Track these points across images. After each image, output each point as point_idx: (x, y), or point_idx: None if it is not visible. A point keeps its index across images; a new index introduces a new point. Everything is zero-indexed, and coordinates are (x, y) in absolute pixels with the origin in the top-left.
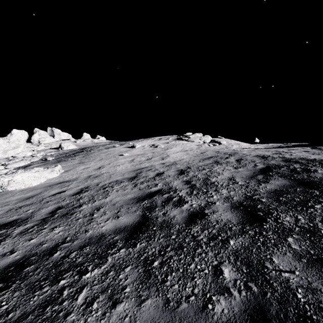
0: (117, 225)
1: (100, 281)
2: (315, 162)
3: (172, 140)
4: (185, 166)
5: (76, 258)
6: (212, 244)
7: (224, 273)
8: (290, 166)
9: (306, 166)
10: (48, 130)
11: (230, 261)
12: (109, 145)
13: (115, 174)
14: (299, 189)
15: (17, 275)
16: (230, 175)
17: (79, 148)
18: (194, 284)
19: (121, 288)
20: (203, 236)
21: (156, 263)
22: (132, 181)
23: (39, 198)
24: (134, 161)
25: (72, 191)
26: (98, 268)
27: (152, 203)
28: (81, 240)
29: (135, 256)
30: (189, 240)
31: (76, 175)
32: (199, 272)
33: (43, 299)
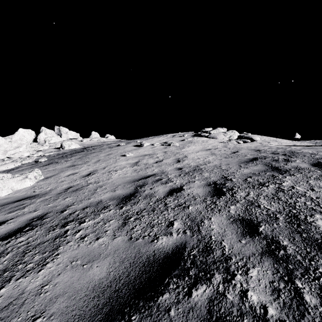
0: None
1: None
2: None
3: (189, 136)
4: (218, 175)
5: None
6: None
7: None
8: None
9: None
10: (55, 129)
11: None
12: (115, 143)
13: (103, 187)
14: None
15: None
16: None
17: (82, 147)
18: None
19: None
20: None
21: None
22: (124, 207)
23: None
24: (138, 164)
25: (14, 223)
26: None
27: None
28: None
29: None
30: None
31: (54, 185)
32: None
33: None
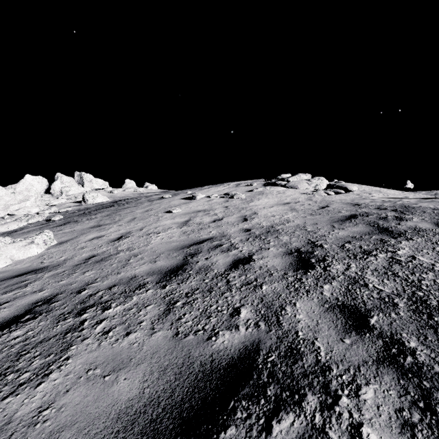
0: None
1: None
2: None
3: (259, 185)
4: (302, 239)
5: None
6: None
7: None
8: None
9: None
10: (76, 176)
11: None
12: (157, 195)
13: (139, 257)
14: None
15: None
16: None
17: (112, 201)
18: None
19: None
20: None
21: None
22: (168, 285)
23: None
24: (189, 223)
25: (9, 309)
26: None
27: None
28: None
29: None
30: None
31: (70, 253)
32: None
33: None
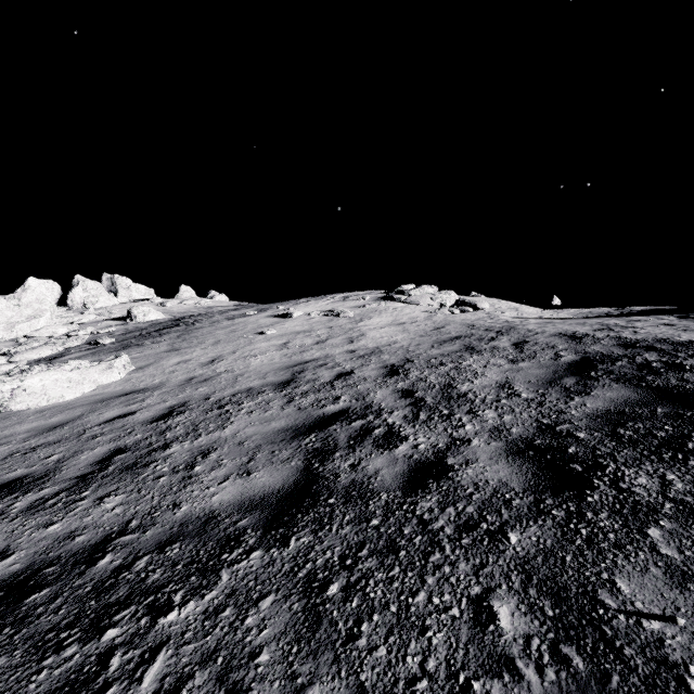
0: (247, 492)
1: (199, 634)
2: (693, 348)
3: (372, 300)
4: (400, 357)
5: (149, 573)
6: (466, 542)
7: (498, 617)
8: (636, 358)
9: (673, 358)
10: (105, 281)
11: (513, 585)
12: (236, 311)
13: (246, 376)
14: (662, 410)
15: (9, 613)
16: (502, 377)
17: (171, 319)
18: (425, 647)
19: (248, 654)
20: (445, 522)
21: (334, 589)
22: (284, 390)
23: (77, 427)
24: (289, 346)
25: (150, 412)
26: (197, 598)
27: (327, 440)
28: (162, 527)
29: (285, 568)
30: (411, 531)
31: (162, 377)
32: (438, 613)
33: (61, 677)
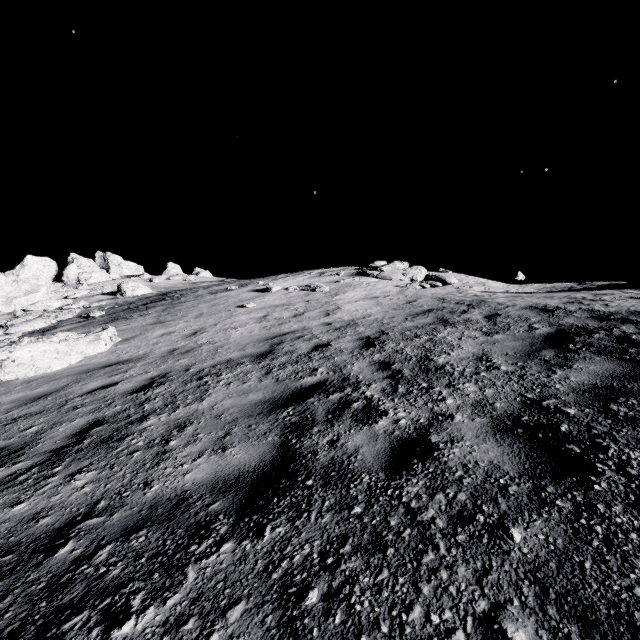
0: (221, 470)
1: None
2: None
3: (347, 275)
4: (375, 329)
5: (109, 566)
6: (462, 538)
7: None
8: (613, 330)
9: None
10: (97, 258)
11: (526, 601)
12: (218, 286)
13: (226, 347)
14: None
15: None
16: (479, 349)
17: (158, 293)
18: None
19: None
20: (436, 512)
21: (314, 597)
22: (262, 362)
23: (60, 398)
24: (267, 318)
25: (131, 383)
26: (158, 603)
27: (305, 414)
28: (130, 510)
29: (258, 567)
30: (398, 522)
31: (146, 348)
32: (439, 638)
33: None
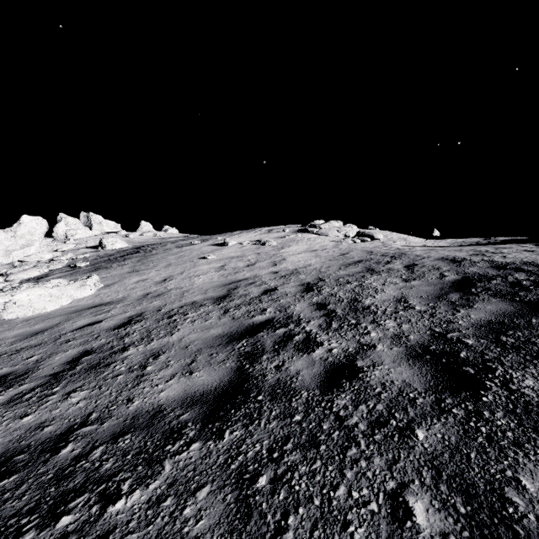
0: (189, 389)
1: (142, 523)
2: None
3: (291, 232)
4: (314, 277)
5: (103, 462)
6: (378, 437)
7: (414, 513)
8: (508, 277)
9: None
10: (82, 217)
11: (425, 481)
12: (184, 241)
13: (191, 292)
14: (536, 320)
15: None
16: (398, 293)
17: (133, 247)
18: None
19: None
20: (359, 419)
21: (263, 481)
22: (221, 303)
23: (54, 333)
24: (225, 268)
25: (113, 320)
26: (142, 487)
27: (256, 345)
28: (116, 420)
29: (220, 460)
30: (329, 426)
31: (124, 292)
32: (358, 508)
33: None
